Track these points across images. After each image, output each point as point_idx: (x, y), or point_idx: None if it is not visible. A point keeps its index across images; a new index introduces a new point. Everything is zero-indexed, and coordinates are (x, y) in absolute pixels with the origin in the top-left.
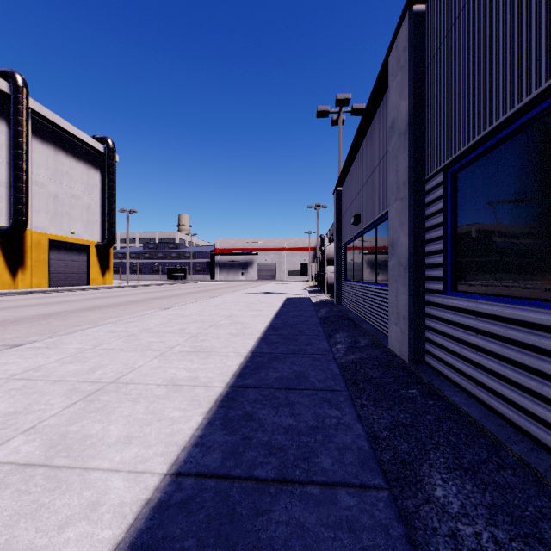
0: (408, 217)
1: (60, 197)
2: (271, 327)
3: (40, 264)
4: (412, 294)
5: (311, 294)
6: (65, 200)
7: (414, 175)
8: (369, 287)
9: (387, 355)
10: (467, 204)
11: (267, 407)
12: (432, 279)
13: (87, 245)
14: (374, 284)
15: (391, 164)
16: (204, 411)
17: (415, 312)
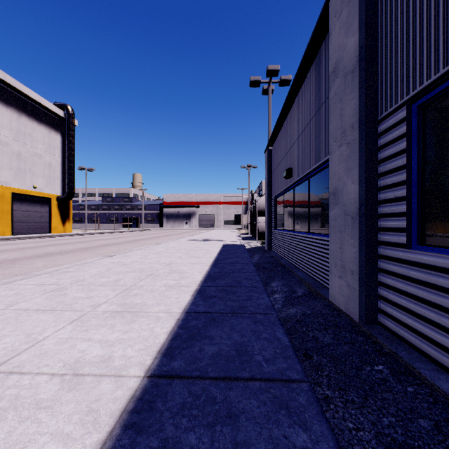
0: (358, 161)
1: (23, 155)
2: (209, 277)
3: (3, 215)
4: (364, 247)
5: (244, 241)
6: (28, 158)
7: (366, 115)
8: (302, 237)
9: (331, 310)
10: (444, 140)
11: (197, 426)
12: (389, 230)
13: (48, 198)
14: (308, 233)
15: (333, 110)
16: (97, 443)
17: (367, 267)
